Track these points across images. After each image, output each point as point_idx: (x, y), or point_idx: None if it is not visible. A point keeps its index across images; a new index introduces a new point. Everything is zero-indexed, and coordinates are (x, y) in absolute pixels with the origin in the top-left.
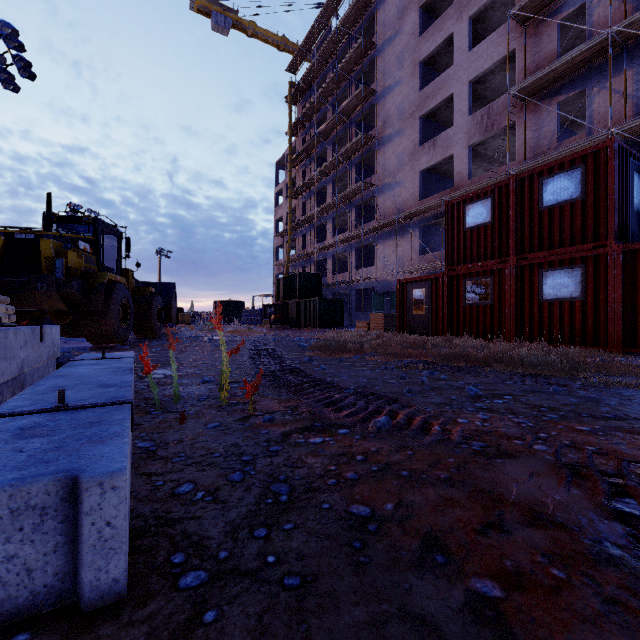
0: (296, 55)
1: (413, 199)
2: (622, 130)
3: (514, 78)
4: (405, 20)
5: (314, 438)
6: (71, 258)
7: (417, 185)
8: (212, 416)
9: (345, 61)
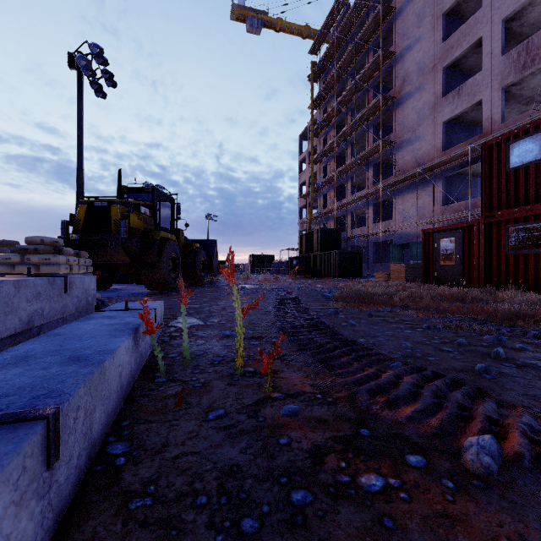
0: (317, 37)
1: (435, 151)
2: None
3: None
4: None
5: (367, 474)
6: (133, 220)
7: (439, 137)
8: (219, 394)
9: (363, 31)
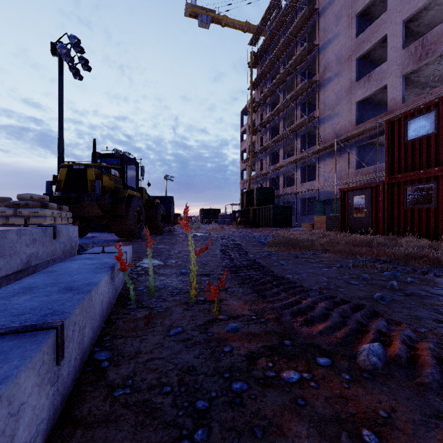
0: (255, 32)
1: (350, 125)
2: None
3: None
4: None
5: (287, 370)
6: (105, 180)
7: (353, 114)
8: (178, 317)
9: (293, 28)
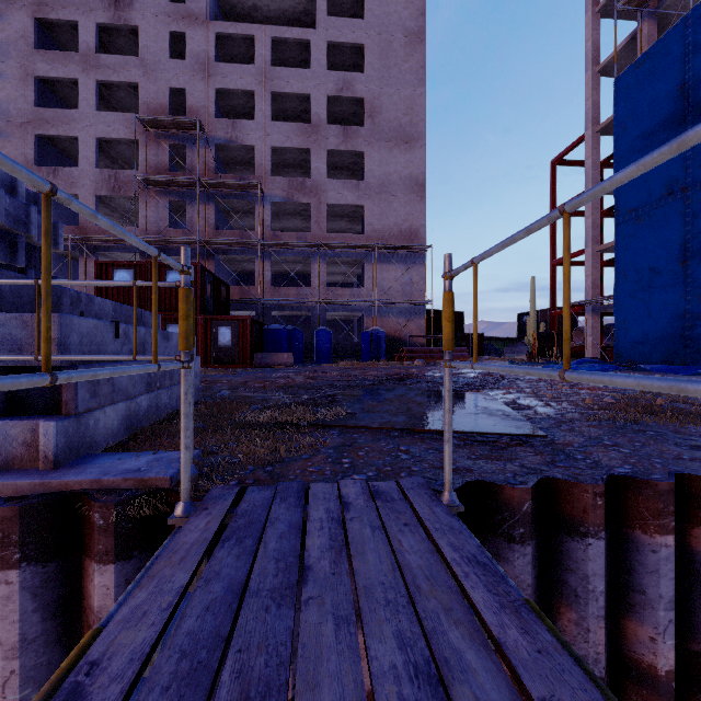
0: None
1: None
2: (204, 240)
3: (136, 154)
4: (12, 12)
5: None
6: None
7: None
8: None
9: None
